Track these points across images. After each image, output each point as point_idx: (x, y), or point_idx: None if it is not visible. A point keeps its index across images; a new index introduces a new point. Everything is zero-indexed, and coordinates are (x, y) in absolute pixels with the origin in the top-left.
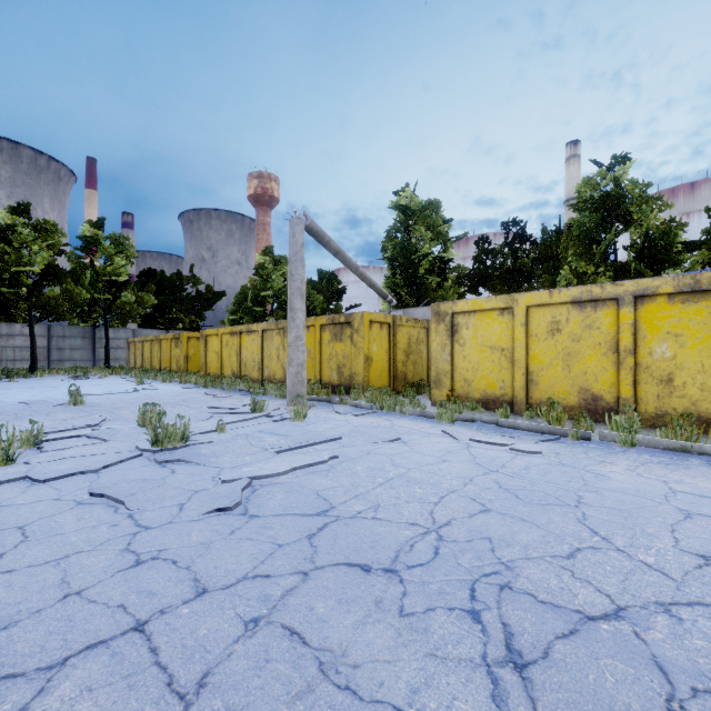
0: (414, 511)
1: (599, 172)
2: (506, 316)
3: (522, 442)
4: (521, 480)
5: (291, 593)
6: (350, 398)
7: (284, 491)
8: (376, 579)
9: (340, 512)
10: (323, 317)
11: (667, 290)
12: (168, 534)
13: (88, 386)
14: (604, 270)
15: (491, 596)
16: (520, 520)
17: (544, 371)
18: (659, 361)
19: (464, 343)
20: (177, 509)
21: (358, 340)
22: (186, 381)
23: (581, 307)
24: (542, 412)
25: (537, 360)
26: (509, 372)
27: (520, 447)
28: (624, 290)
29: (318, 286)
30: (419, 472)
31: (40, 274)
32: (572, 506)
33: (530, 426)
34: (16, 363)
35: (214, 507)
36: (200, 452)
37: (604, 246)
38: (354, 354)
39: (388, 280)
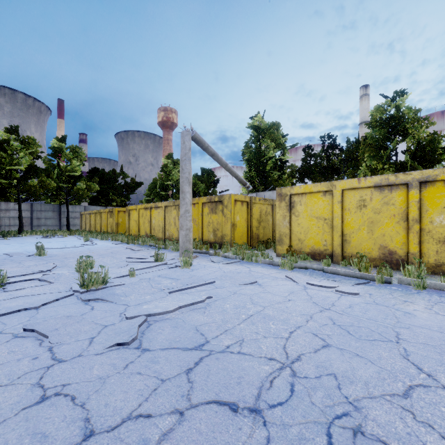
0: (271, 346)
1: (386, 102)
2: (327, 196)
3: (343, 285)
4: (349, 317)
5: (167, 438)
6: (221, 251)
7: (171, 326)
8: (242, 421)
9: (213, 347)
10: (204, 197)
11: (443, 177)
12: (74, 368)
13: (53, 242)
14: (388, 167)
15: (347, 443)
16: (356, 356)
17: (354, 234)
18: (438, 227)
19: (299, 215)
20: (87, 343)
21: (227, 213)
22: (115, 239)
23: (381, 189)
24: (353, 262)
25: (349, 226)
26: (329, 234)
27: (343, 289)
28: (412, 178)
29: (201, 178)
30: (272, 310)
31: (25, 171)
32: (394, 341)
33: (347, 272)
34: (10, 227)
35: (116, 341)
36: (114, 292)
37: (389, 150)
38: (224, 222)
39: (246, 174)
